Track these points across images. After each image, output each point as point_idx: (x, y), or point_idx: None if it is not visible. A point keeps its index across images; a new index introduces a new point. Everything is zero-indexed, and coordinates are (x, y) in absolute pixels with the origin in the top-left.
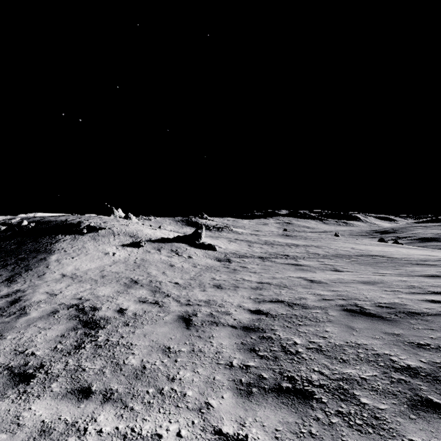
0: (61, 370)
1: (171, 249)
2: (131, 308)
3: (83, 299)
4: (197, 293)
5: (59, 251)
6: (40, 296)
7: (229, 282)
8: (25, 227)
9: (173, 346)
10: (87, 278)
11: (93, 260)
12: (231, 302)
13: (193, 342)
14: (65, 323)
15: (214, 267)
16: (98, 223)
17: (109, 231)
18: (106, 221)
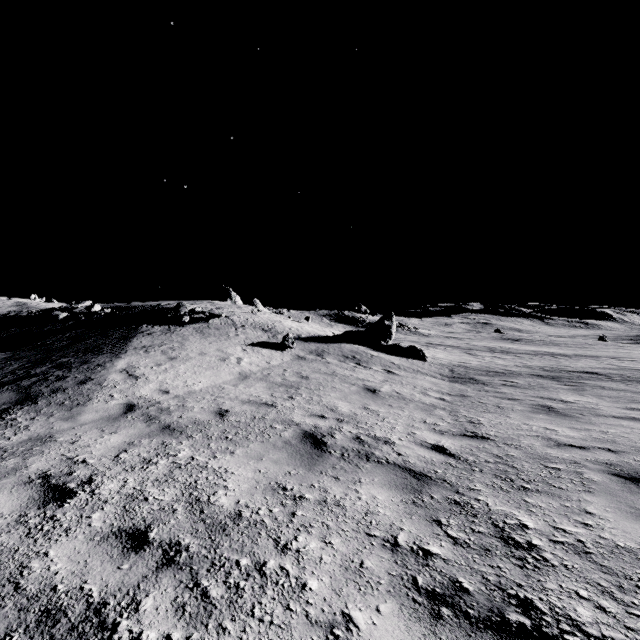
0: None
1: (343, 354)
2: None
3: (152, 543)
4: None
5: (135, 351)
6: (3, 505)
7: None
8: (95, 313)
9: None
10: (184, 417)
11: (199, 371)
12: None
13: None
14: None
15: (472, 397)
16: (207, 309)
17: (227, 320)
18: (220, 307)
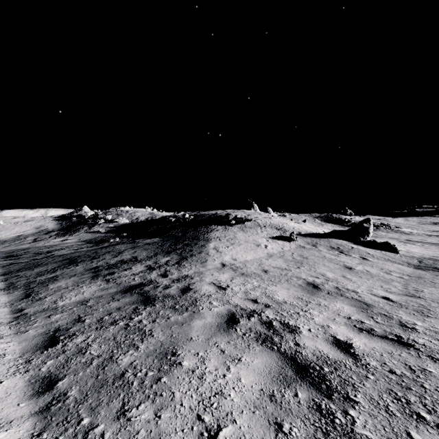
0: None
1: (330, 245)
2: (358, 343)
3: (260, 302)
4: None
5: (215, 239)
6: (209, 288)
7: None
8: (187, 218)
9: None
10: (248, 271)
11: (247, 251)
12: None
13: None
14: (258, 353)
15: (427, 278)
16: (242, 216)
17: (255, 223)
18: (249, 214)
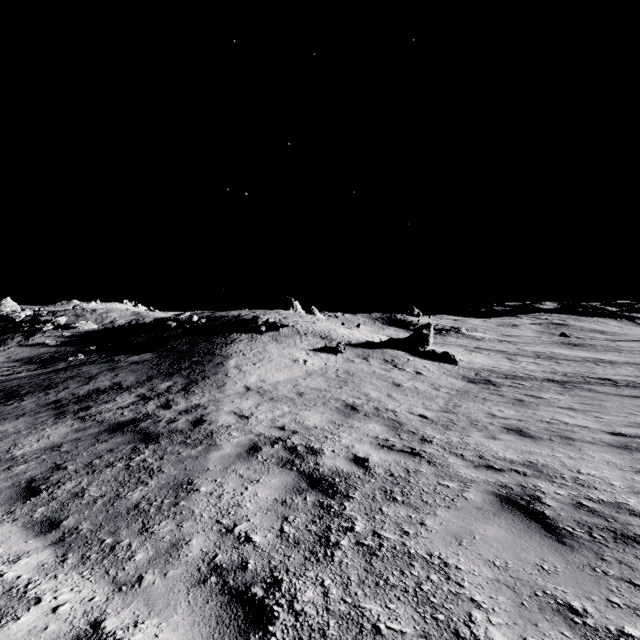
0: (322, 611)
1: (384, 358)
2: (374, 458)
3: (287, 429)
4: (485, 443)
5: (237, 354)
6: (228, 418)
7: (537, 426)
8: (195, 323)
9: (584, 607)
10: (279, 394)
11: (280, 368)
12: (597, 476)
13: (638, 606)
14: (277, 474)
15: (472, 393)
16: (277, 319)
17: (293, 329)
18: (286, 316)
